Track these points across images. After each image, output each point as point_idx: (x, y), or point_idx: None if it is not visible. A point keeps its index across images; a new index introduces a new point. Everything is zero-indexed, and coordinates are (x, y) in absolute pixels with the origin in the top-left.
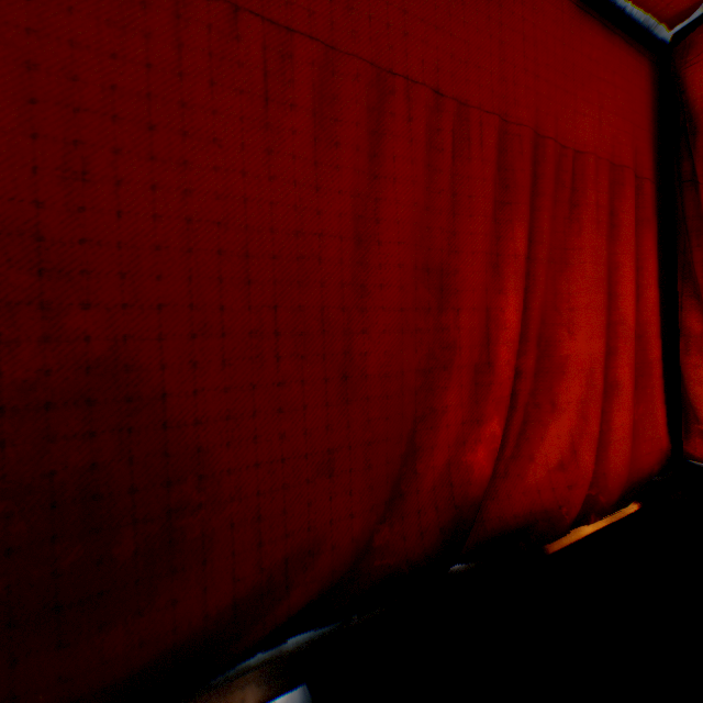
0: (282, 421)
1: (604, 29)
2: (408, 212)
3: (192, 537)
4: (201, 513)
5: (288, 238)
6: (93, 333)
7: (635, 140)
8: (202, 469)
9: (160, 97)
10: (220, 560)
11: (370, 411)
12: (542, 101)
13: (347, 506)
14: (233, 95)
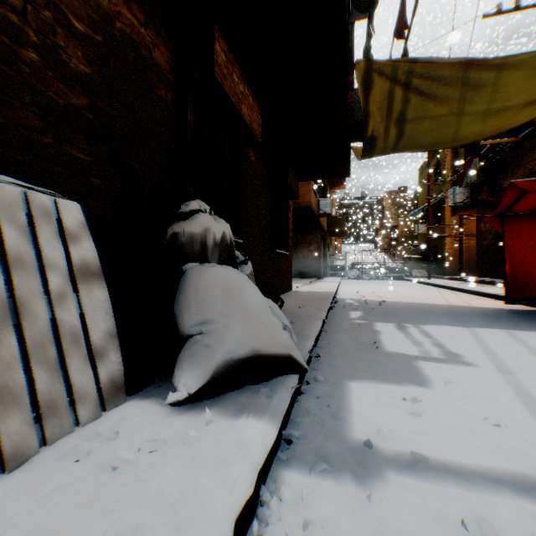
0: None
1: None
2: None
3: (533, 288)
4: (533, 286)
5: None
6: (523, 269)
7: None
8: (534, 282)
9: (529, 249)
10: (535, 291)
11: None
12: None
13: None
14: None
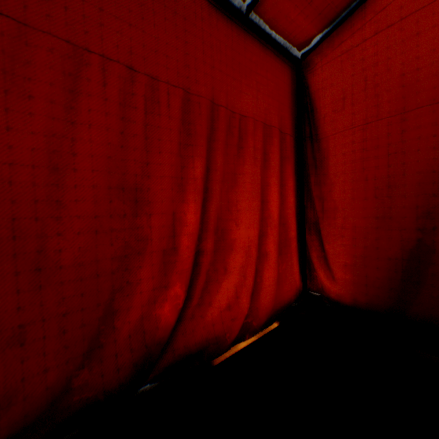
0: None
1: (262, 44)
2: (102, 149)
3: None
4: None
5: None
6: None
7: (282, 111)
8: None
9: None
10: None
11: (66, 291)
12: (217, 82)
13: (42, 364)
14: None
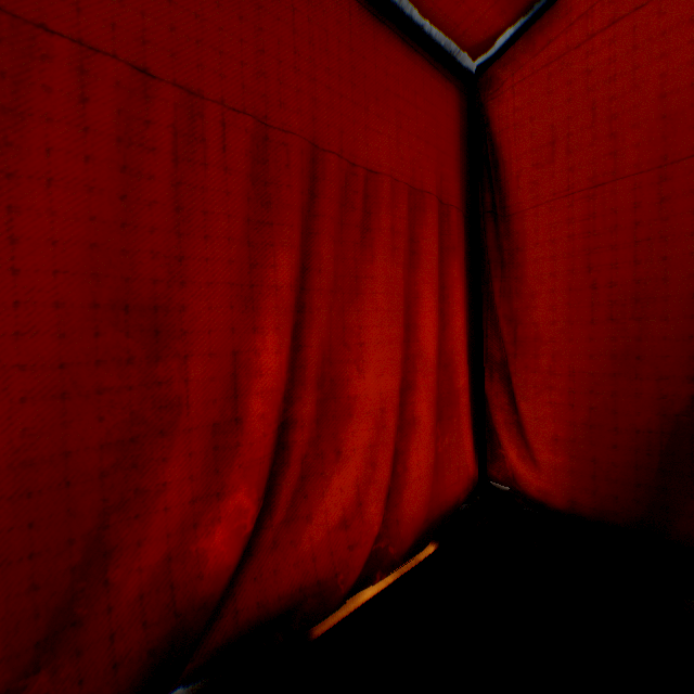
0: None
1: (406, 44)
2: (77, 229)
3: None
4: None
5: None
6: None
7: (443, 165)
8: None
9: None
10: None
11: None
12: (321, 108)
13: None
14: None
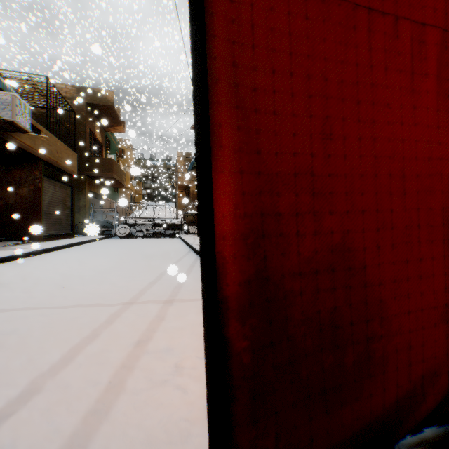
0: (420, 284)
1: None
2: None
3: (377, 356)
4: (381, 341)
5: (422, 163)
6: (333, 229)
7: None
8: (381, 313)
9: (361, 82)
10: (389, 372)
11: None
12: None
13: None
14: (394, 73)
